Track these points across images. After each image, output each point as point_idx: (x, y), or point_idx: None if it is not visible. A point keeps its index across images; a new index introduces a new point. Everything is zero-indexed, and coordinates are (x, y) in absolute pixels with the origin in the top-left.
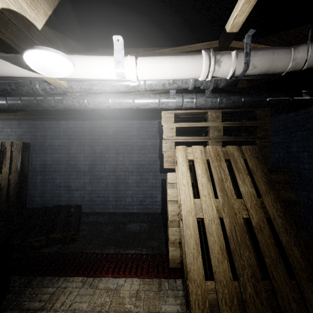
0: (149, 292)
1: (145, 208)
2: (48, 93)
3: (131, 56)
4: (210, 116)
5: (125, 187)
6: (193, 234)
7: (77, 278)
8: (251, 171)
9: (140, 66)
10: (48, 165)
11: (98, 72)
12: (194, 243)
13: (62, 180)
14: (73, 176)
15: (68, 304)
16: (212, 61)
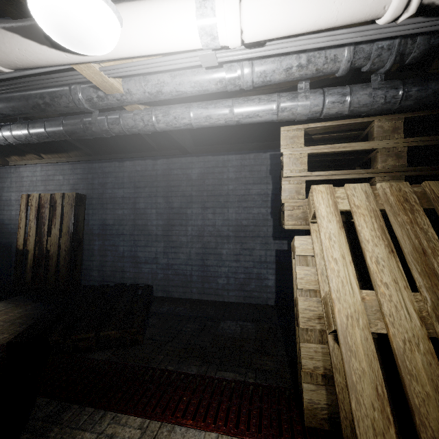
0: None
1: (249, 296)
2: (96, 106)
3: None
4: (377, 128)
5: (216, 260)
6: (369, 371)
7: (133, 418)
8: None
9: (249, 2)
10: (108, 226)
11: (165, 32)
12: (372, 394)
13: (126, 247)
14: (141, 242)
15: None
16: None
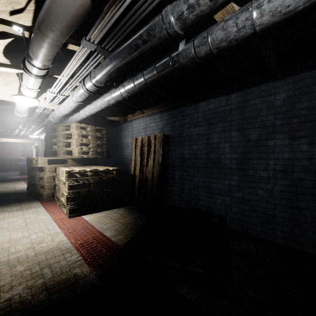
0: None
1: None
2: (185, 24)
3: None
4: None
5: (315, 203)
6: None
7: None
8: None
9: None
10: (185, 159)
11: None
12: None
13: (200, 178)
14: (214, 174)
15: None
16: None
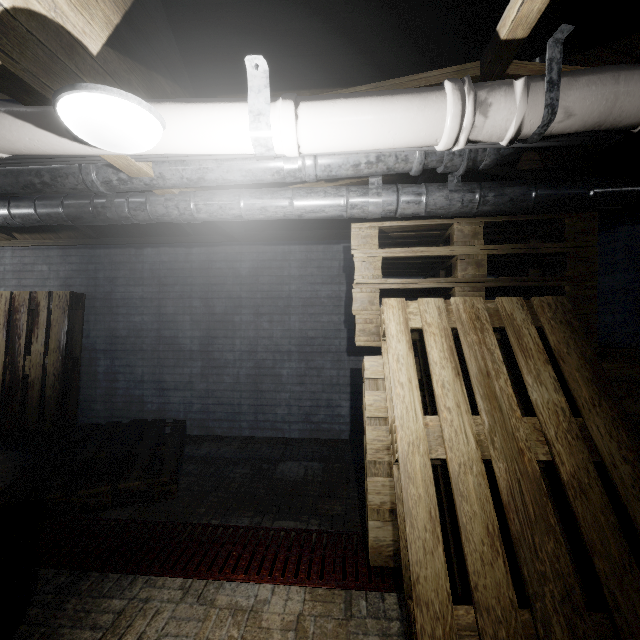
0: (326, 620)
1: (317, 430)
2: (115, 189)
3: (286, 102)
4: (457, 232)
5: (274, 384)
6: (424, 496)
7: (172, 579)
8: (554, 354)
9: (305, 122)
10: (119, 338)
11: (215, 139)
12: (426, 517)
13: (147, 368)
14: (168, 361)
15: (151, 639)
16: (470, 104)
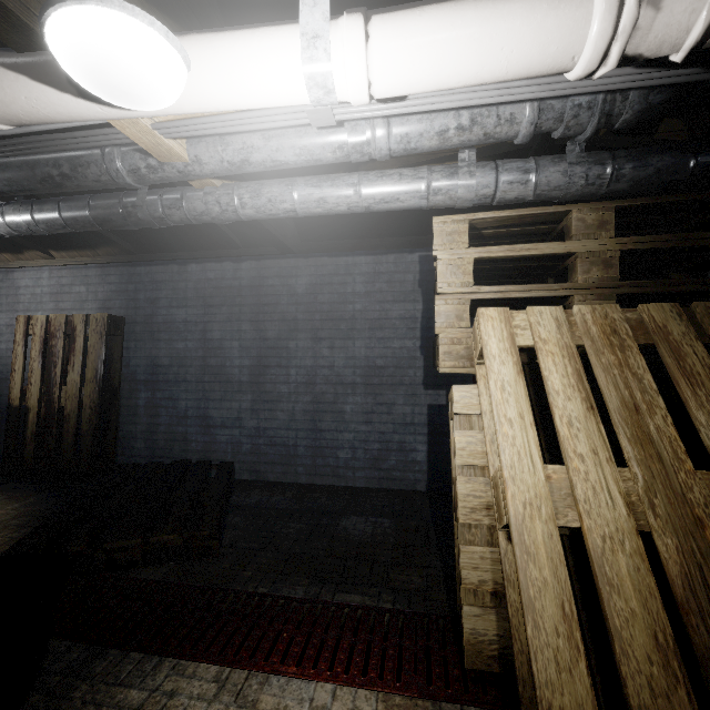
0: None
1: (387, 478)
2: (144, 180)
3: (352, 16)
4: (577, 222)
5: (336, 422)
6: (552, 582)
7: (206, 665)
8: None
9: (379, 43)
10: (161, 368)
11: (255, 81)
12: (557, 614)
13: (191, 402)
14: (215, 393)
15: None
16: None
